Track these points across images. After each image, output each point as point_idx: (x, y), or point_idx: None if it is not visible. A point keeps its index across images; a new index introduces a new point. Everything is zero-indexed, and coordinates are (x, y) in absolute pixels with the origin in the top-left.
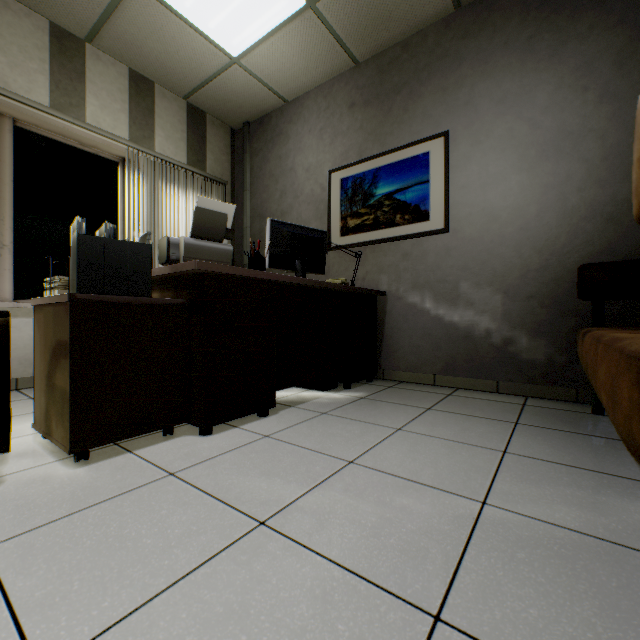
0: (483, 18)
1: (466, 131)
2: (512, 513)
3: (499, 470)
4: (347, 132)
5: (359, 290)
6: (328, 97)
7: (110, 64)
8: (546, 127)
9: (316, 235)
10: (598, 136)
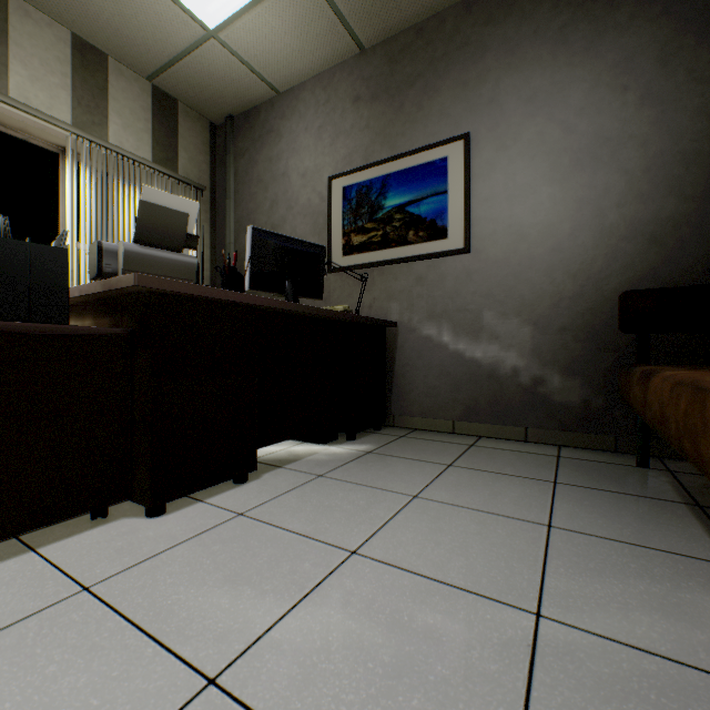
0: (510, 2)
1: (490, 134)
2: (579, 631)
3: (548, 556)
4: (351, 131)
5: (365, 320)
6: (328, 89)
7: (44, 24)
8: (581, 132)
9: (312, 250)
10: (639, 144)
